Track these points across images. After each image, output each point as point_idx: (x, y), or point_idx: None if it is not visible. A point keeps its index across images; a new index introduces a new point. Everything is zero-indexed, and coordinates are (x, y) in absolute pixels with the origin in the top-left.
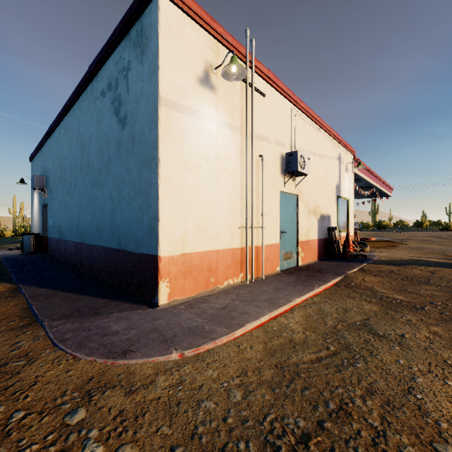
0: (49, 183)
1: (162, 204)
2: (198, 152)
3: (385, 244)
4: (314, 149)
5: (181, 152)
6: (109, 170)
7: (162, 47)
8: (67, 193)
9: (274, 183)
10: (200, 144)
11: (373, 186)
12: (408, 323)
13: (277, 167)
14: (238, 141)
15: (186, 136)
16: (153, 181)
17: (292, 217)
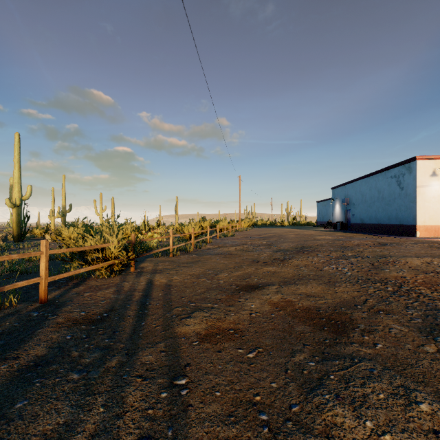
0: (352, 201)
1: (417, 212)
2: (430, 196)
3: None
4: None
5: (423, 198)
6: (395, 201)
7: (417, 173)
8: (367, 206)
9: None
10: (430, 194)
11: None
12: None
13: None
14: None
15: (425, 193)
16: (414, 206)
17: None
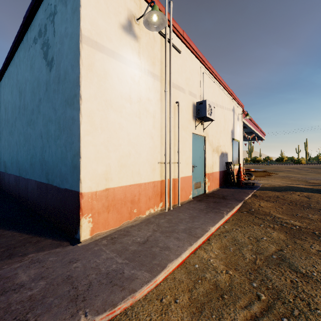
0: None
1: (84, 141)
2: (122, 93)
3: (262, 174)
4: (217, 101)
5: (105, 91)
6: (40, 110)
7: None
8: (9, 132)
9: (187, 126)
10: (123, 86)
11: (253, 132)
12: (320, 255)
13: (189, 113)
14: (158, 88)
15: (109, 77)
16: (75, 118)
17: (200, 154)
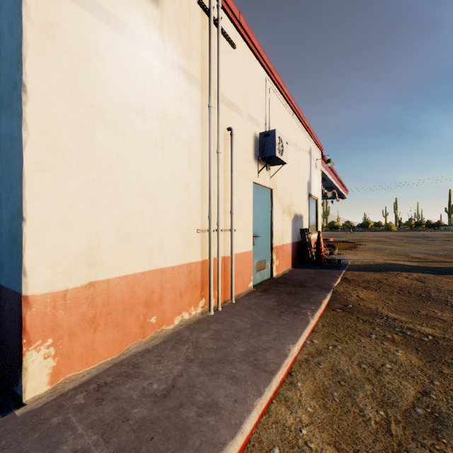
0: None
1: (34, 184)
2: (125, 96)
3: (346, 245)
4: (288, 136)
5: (86, 86)
6: None
7: None
8: None
9: (246, 170)
10: (128, 83)
11: (334, 187)
12: None
13: (249, 150)
14: (197, 99)
15: (97, 59)
16: (15, 135)
17: (265, 216)
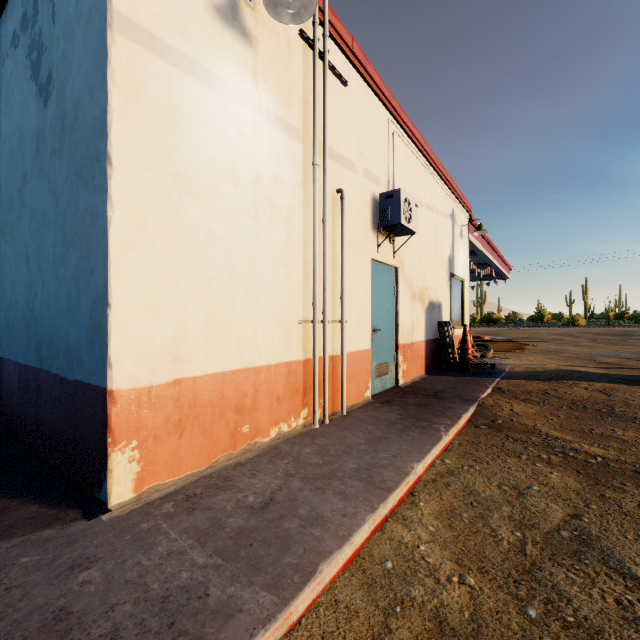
0: None
1: (119, 266)
2: (214, 160)
3: (506, 346)
4: (420, 195)
5: (172, 152)
6: (24, 200)
7: None
8: None
9: (361, 243)
10: (217, 144)
11: (490, 263)
12: None
13: (366, 217)
14: (298, 156)
15: (183, 120)
16: (98, 212)
17: (388, 304)
